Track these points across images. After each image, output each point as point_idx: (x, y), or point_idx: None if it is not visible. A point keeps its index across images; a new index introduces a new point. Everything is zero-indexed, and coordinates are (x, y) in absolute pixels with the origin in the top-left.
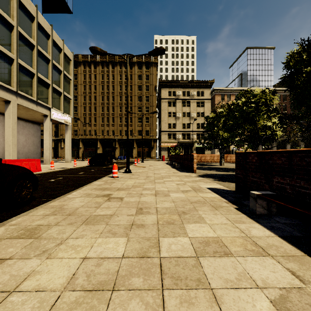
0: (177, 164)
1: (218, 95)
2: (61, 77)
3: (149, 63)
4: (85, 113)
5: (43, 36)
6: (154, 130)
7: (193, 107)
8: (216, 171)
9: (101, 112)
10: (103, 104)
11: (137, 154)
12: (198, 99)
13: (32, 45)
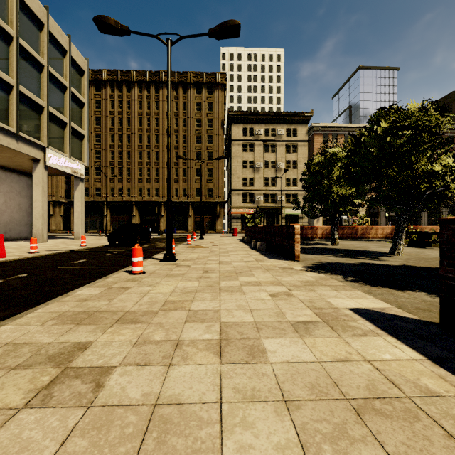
0: (260, 243)
1: (319, 134)
2: (65, 96)
3: (213, 84)
4: (113, 162)
5: (31, 23)
6: (220, 188)
7: (281, 153)
8: (334, 257)
9: (139, 159)
10: (142, 148)
11: (195, 225)
12: (288, 141)
13: (9, 37)
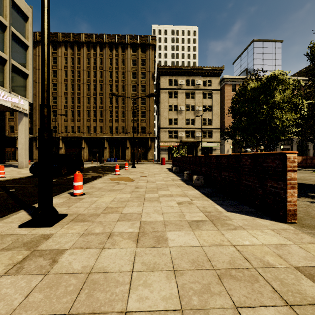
0: (197, 176)
1: (229, 84)
2: (5, 35)
3: (145, 45)
4: (67, 106)
5: None
6: (151, 127)
7: (199, 99)
8: None
9: (87, 104)
10: (89, 95)
11: (131, 156)
12: (204, 89)
13: None
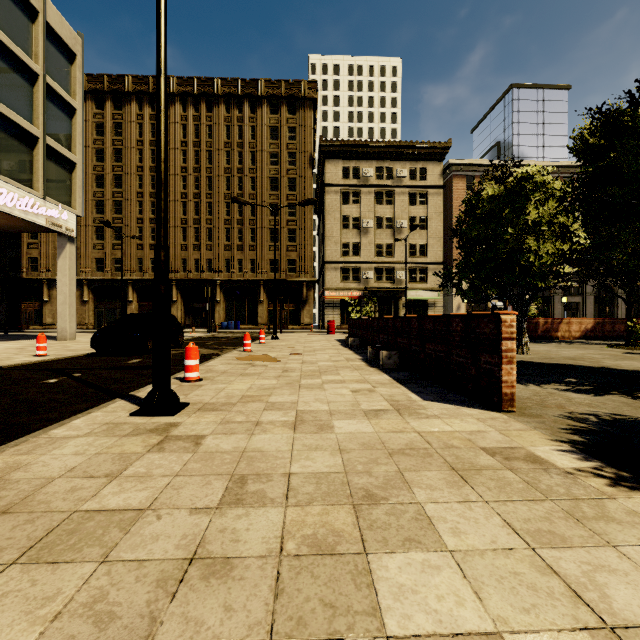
0: (387, 353)
1: (461, 177)
2: (36, 91)
3: (296, 99)
4: (142, 219)
5: None
6: (308, 260)
7: (401, 206)
8: (581, 393)
9: (181, 215)
10: (186, 197)
11: (269, 317)
12: (412, 186)
13: None
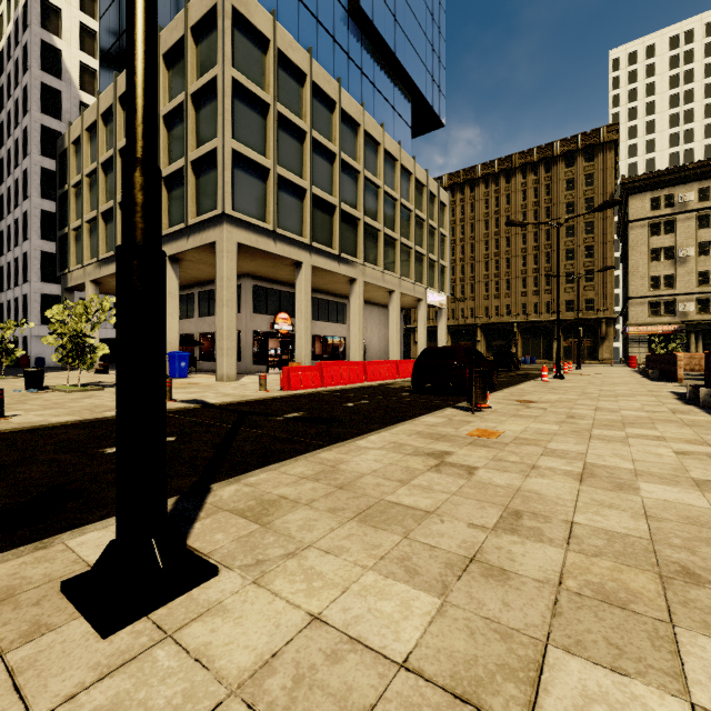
0: (651, 371)
1: None
2: (435, 238)
3: (594, 147)
4: (454, 279)
5: (418, 191)
6: (607, 297)
7: None
8: None
9: (484, 272)
10: (488, 257)
11: (563, 352)
12: None
13: (410, 212)
